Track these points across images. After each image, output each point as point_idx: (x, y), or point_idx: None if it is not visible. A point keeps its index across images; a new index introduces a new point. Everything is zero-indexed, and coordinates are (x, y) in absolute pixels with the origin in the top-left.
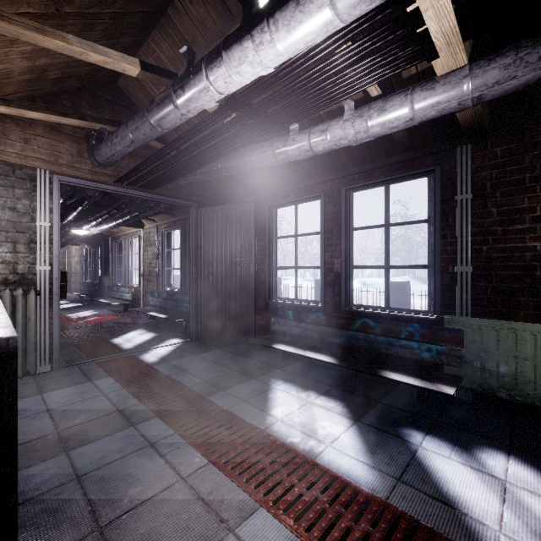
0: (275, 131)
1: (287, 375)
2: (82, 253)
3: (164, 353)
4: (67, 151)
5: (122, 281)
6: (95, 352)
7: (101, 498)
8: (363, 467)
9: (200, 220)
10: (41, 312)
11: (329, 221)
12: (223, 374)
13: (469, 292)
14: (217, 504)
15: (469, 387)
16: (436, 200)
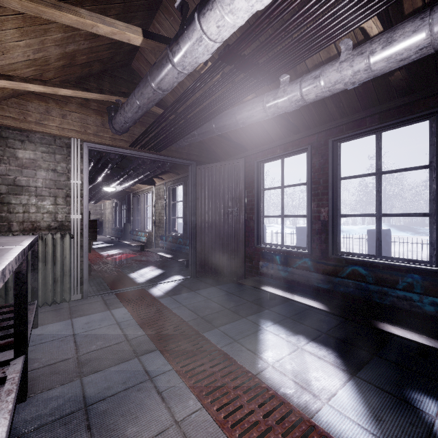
0: (266, 83)
1: (276, 317)
2: (113, 205)
3: (168, 288)
4: (93, 123)
5: (140, 227)
6: (116, 285)
7: (102, 434)
8: None
9: (198, 176)
10: (75, 252)
11: (315, 172)
12: (217, 311)
13: None
14: None
15: None
16: None
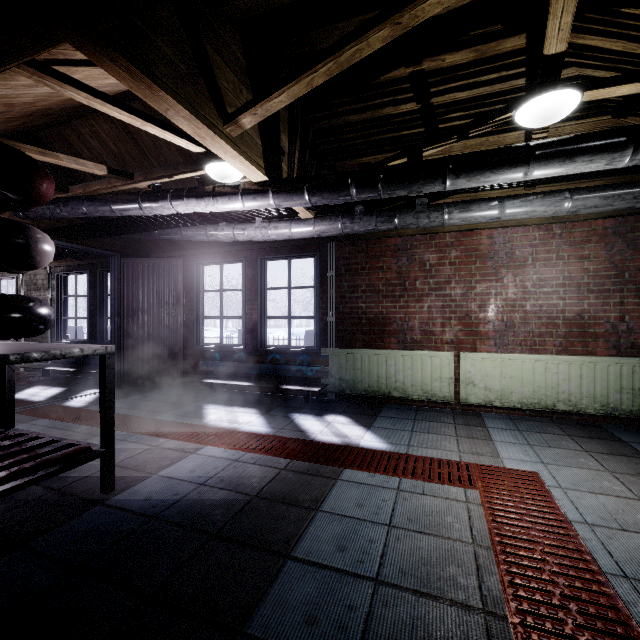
0: (210, 224)
1: (216, 401)
2: None
3: (89, 400)
4: None
5: None
6: None
7: None
8: (264, 428)
9: (123, 270)
10: None
11: (249, 281)
12: (160, 406)
13: (334, 333)
14: (182, 449)
15: (333, 391)
16: (317, 275)
